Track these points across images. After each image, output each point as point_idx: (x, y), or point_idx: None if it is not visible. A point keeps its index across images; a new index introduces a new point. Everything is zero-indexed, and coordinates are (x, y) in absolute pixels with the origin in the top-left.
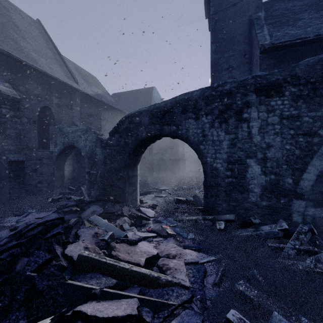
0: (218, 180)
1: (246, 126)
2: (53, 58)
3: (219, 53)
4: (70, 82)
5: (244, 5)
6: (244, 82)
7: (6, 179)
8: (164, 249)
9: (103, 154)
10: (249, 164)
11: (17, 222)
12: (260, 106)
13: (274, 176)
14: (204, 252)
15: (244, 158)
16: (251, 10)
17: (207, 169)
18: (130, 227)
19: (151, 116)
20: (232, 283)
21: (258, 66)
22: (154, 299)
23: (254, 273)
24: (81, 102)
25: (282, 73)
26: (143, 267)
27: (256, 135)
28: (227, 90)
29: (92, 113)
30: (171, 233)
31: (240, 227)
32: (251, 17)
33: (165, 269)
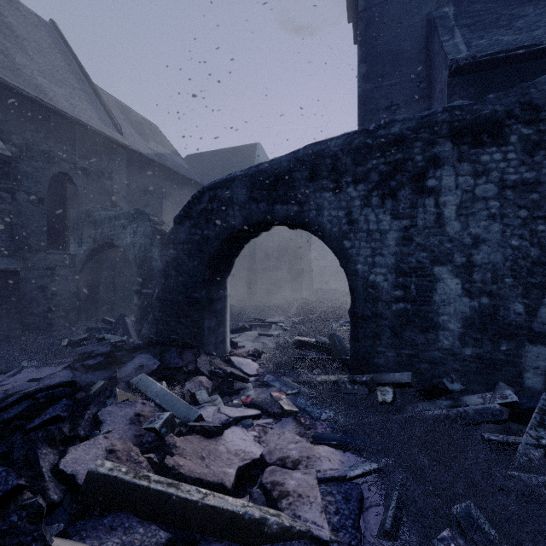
0: (379, 306)
1: (432, 203)
2: (77, 88)
3: (374, 79)
4: (108, 131)
5: None
6: (428, 118)
7: None
8: (275, 445)
9: (163, 257)
10: (438, 275)
11: None
12: (460, 165)
13: (488, 299)
14: (354, 449)
15: (428, 264)
16: (430, 4)
17: (357, 285)
18: (211, 396)
19: (251, 187)
20: (427, 539)
21: (446, 99)
22: None
23: (470, 510)
24: (128, 167)
25: (504, 101)
26: (230, 490)
27: (451, 220)
28: (395, 135)
29: (149, 188)
30: (289, 409)
31: (421, 397)
32: (430, 15)
33: (278, 495)
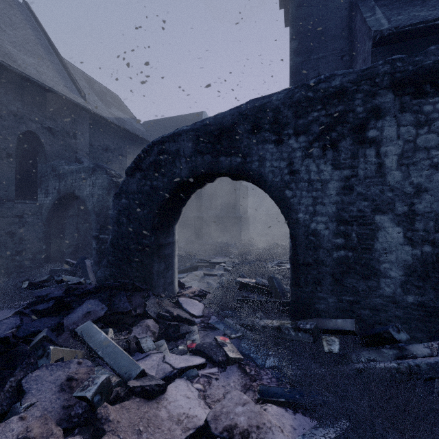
0: (320, 254)
1: (372, 153)
2: (45, 59)
3: (303, 54)
4: (72, 96)
5: None
6: (368, 70)
7: None
8: (221, 407)
9: (116, 206)
10: (379, 224)
11: None
12: (401, 115)
13: (431, 247)
14: (304, 408)
15: (369, 213)
16: None
17: (299, 233)
18: (158, 341)
19: (197, 140)
20: None
21: None
22: None
23: None
24: (91, 129)
25: None
26: None
27: (392, 170)
28: (336, 88)
29: (110, 147)
30: (233, 356)
31: (363, 343)
32: None
33: None
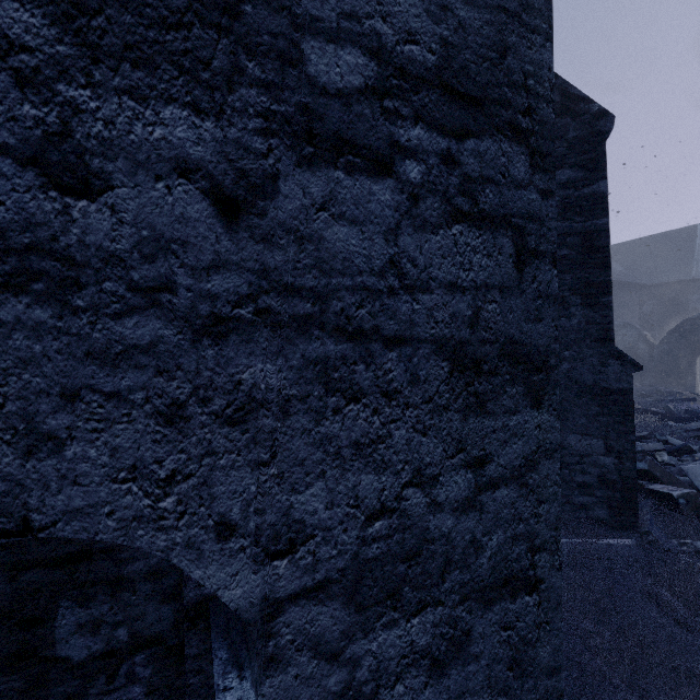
0: None
1: None
2: None
3: None
4: None
5: None
6: None
7: None
8: None
9: (659, 349)
10: None
11: None
12: None
13: None
14: None
15: None
16: None
17: None
18: None
19: None
20: None
21: None
22: None
23: None
24: None
25: None
26: None
27: None
28: None
29: None
30: None
31: None
32: None
33: None
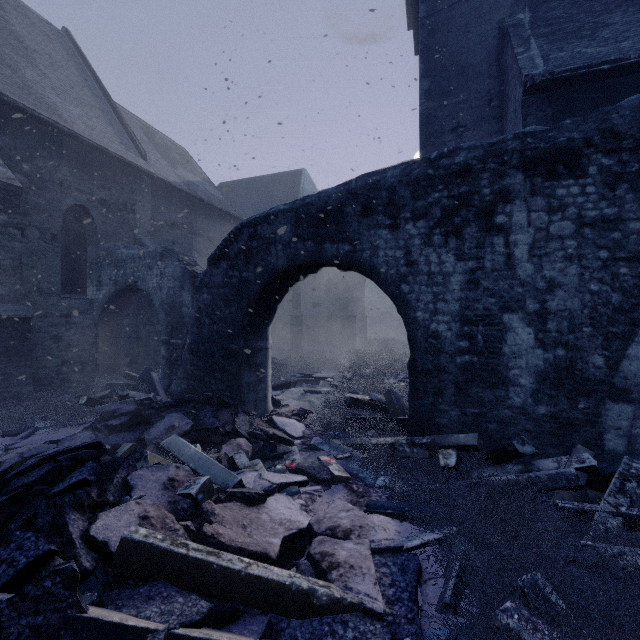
0: (441, 359)
1: (501, 242)
2: (95, 107)
3: (437, 97)
4: (130, 156)
5: None
6: (496, 146)
7: None
8: (324, 513)
9: (196, 303)
10: (508, 324)
11: (7, 450)
12: (532, 199)
13: (565, 350)
14: (412, 519)
15: (497, 311)
16: (503, 9)
17: (417, 335)
18: (252, 460)
19: (297, 223)
20: (489, 610)
21: (520, 121)
22: None
23: (536, 581)
24: (154, 198)
25: (582, 127)
26: (275, 561)
27: (523, 262)
28: (460, 165)
29: (177, 222)
30: (339, 475)
31: (489, 461)
32: (502, 23)
33: (328, 566)
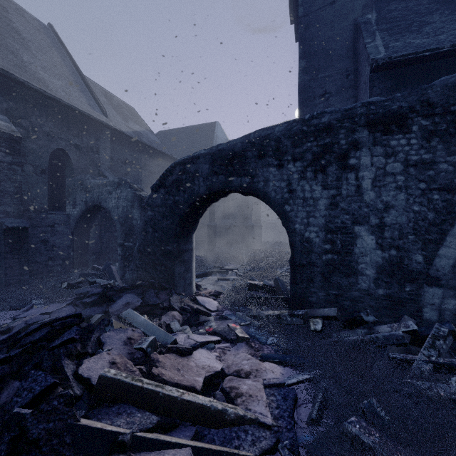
0: (312, 257)
1: (353, 177)
2: (71, 80)
3: (311, 72)
4: (96, 114)
5: (346, 3)
6: (350, 111)
7: (1, 255)
8: (232, 361)
9: (143, 218)
10: (357, 233)
11: (15, 319)
12: (374, 148)
13: (396, 251)
14: (292, 365)
15: (350, 224)
16: (357, 11)
17: (296, 240)
18: (182, 326)
19: (213, 163)
20: (340, 422)
21: (368, 90)
22: (217, 448)
23: (372, 404)
24: (112, 143)
25: (408, 99)
26: (200, 392)
27: (368, 190)
28: (325, 124)
29: (128, 159)
30: (242, 336)
31: (345, 327)
32: (356, 21)
33: (234, 395)
